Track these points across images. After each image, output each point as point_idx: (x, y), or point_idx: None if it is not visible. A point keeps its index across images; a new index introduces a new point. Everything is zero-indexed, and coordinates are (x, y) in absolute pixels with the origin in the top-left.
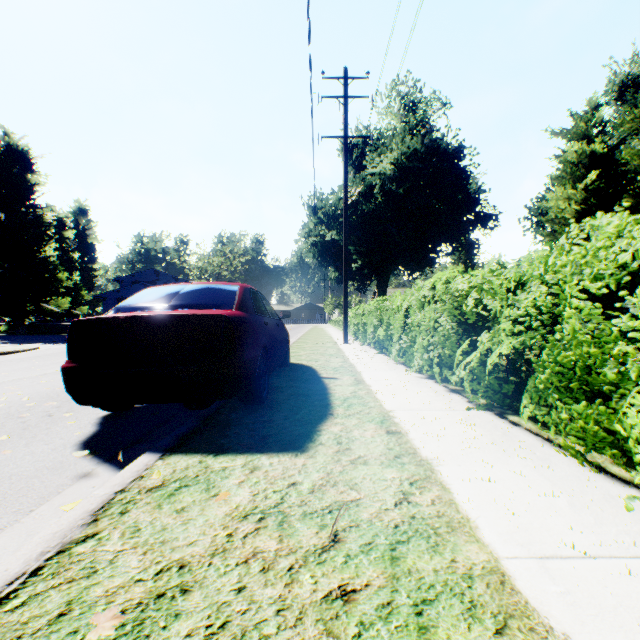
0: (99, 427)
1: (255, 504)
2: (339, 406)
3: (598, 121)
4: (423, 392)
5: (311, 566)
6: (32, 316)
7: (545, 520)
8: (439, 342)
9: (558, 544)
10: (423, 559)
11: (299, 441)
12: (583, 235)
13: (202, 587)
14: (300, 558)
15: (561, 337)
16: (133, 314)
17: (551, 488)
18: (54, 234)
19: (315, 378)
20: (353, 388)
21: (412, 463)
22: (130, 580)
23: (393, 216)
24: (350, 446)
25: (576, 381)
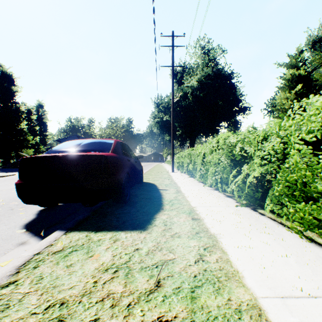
0: (36, 216)
1: (113, 262)
2: (167, 204)
3: (302, 59)
4: (212, 197)
5: (142, 303)
6: (14, 158)
7: (283, 272)
8: (221, 170)
9: (292, 288)
10: (211, 298)
11: (143, 224)
12: (301, 108)
13: (72, 318)
14: (135, 298)
15: (289, 166)
16: (54, 154)
17: (285, 252)
18: (26, 117)
19: (155, 189)
20: (175, 195)
21: (205, 237)
22: (28, 313)
23: (197, 108)
24: (171, 227)
25: (298, 190)
